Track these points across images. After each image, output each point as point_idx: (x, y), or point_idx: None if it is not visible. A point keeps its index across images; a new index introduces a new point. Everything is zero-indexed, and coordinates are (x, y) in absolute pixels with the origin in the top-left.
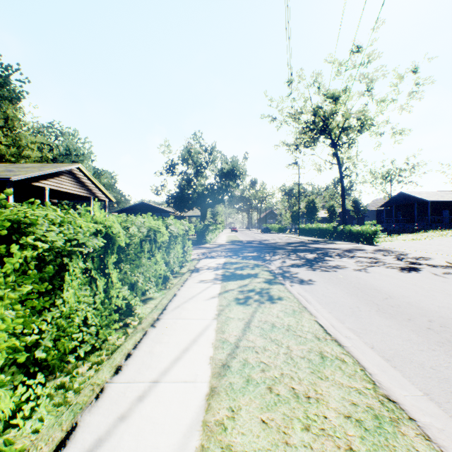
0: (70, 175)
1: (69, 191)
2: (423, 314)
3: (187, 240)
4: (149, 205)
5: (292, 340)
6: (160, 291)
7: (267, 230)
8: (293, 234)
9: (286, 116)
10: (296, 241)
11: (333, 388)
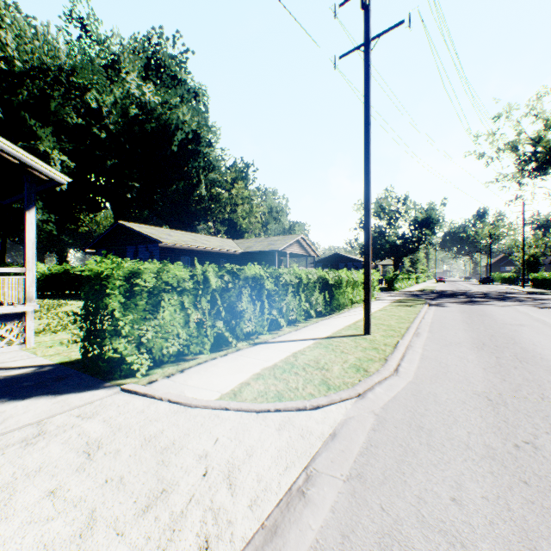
0: (297, 242)
1: (296, 253)
2: (479, 314)
3: (375, 284)
4: (341, 256)
5: (404, 310)
6: (361, 302)
7: (487, 281)
8: (526, 285)
9: (495, 152)
10: (503, 292)
11: (405, 313)
